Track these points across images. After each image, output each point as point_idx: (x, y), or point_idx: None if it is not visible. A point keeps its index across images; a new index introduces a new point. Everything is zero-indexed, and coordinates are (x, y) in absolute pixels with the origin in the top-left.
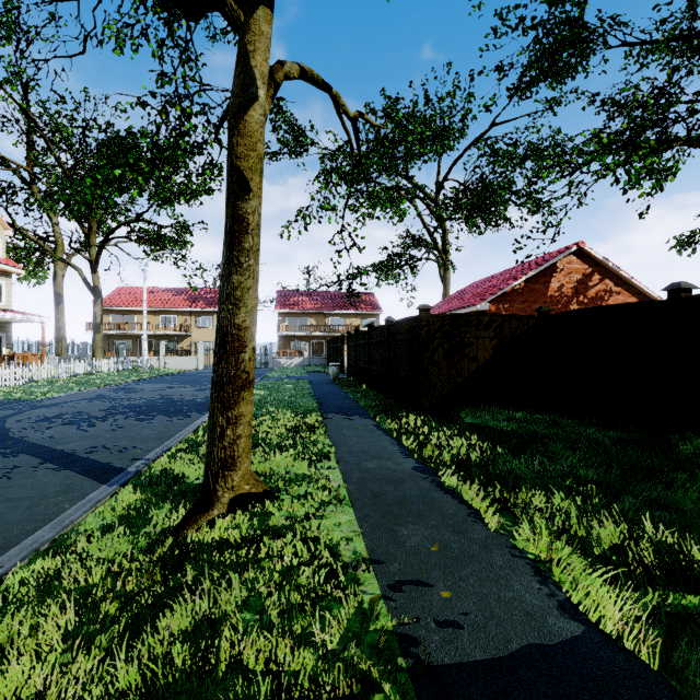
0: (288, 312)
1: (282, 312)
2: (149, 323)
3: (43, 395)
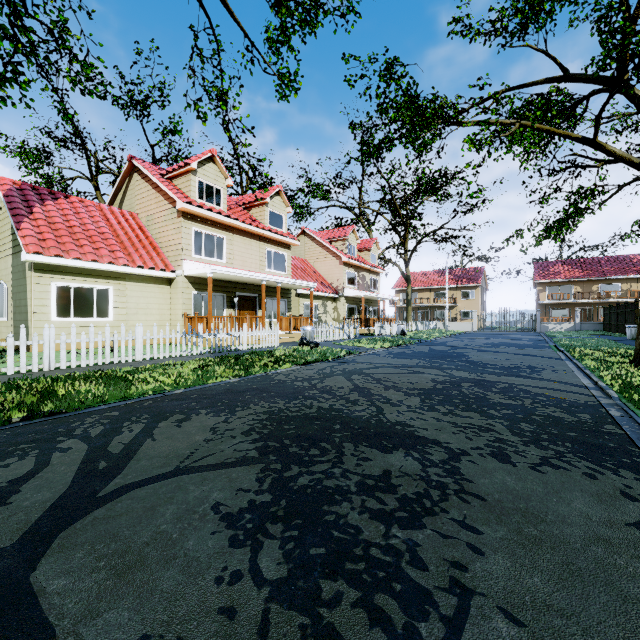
0: (548, 282)
1: (542, 282)
2: (428, 298)
3: (427, 338)
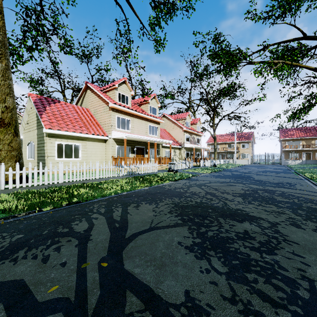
0: (287, 139)
1: (284, 139)
2: (224, 147)
3: (227, 168)
